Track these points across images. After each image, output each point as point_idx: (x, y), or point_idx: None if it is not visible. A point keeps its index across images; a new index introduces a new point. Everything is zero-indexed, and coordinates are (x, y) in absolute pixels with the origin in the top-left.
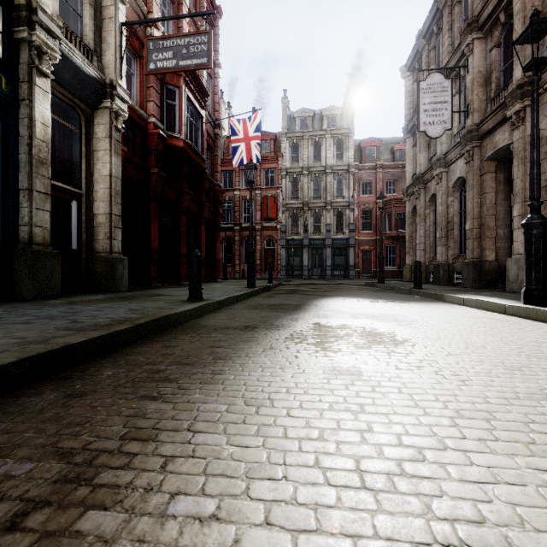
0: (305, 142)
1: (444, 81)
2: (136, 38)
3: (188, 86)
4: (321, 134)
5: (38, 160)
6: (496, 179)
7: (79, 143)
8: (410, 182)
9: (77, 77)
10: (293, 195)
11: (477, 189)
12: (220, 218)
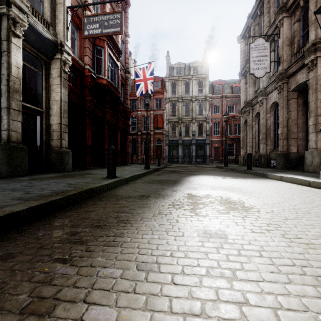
0: (180, 82)
1: (265, 43)
2: (77, 17)
3: (109, 47)
4: (189, 77)
5: (13, 89)
6: (297, 103)
7: (41, 80)
8: (243, 105)
9: (39, 39)
10: (173, 114)
11: (285, 109)
12: (129, 127)
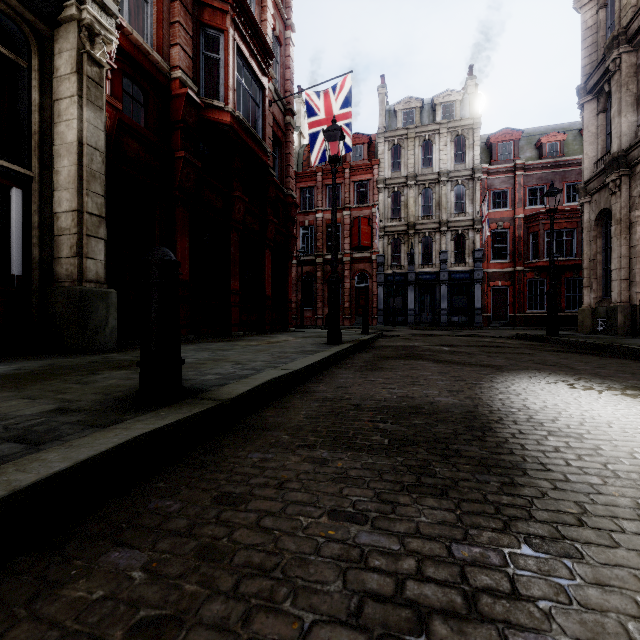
0: (410, 142)
1: None
2: None
3: (239, 33)
4: (433, 129)
5: None
6: None
7: (26, 86)
8: (592, 172)
9: None
10: (393, 215)
11: None
12: (294, 242)
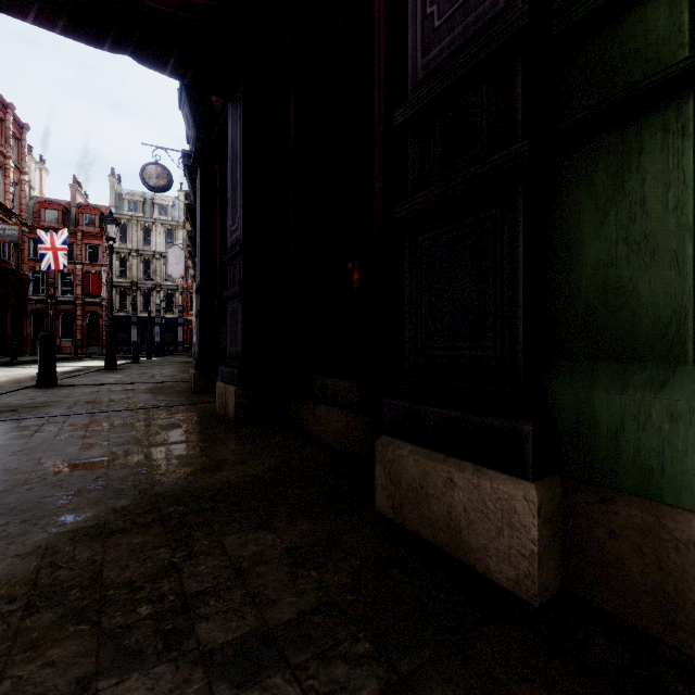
0: (134, 225)
1: (181, 250)
2: None
3: None
4: (151, 221)
5: None
6: None
7: None
8: None
9: None
10: (123, 272)
11: None
12: (28, 302)
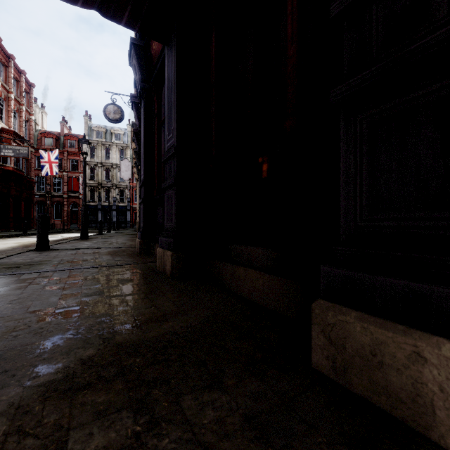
0: (100, 147)
1: (129, 162)
2: None
3: (15, 142)
4: (110, 144)
5: None
6: None
7: None
8: None
9: None
10: (93, 177)
11: None
12: (34, 196)
